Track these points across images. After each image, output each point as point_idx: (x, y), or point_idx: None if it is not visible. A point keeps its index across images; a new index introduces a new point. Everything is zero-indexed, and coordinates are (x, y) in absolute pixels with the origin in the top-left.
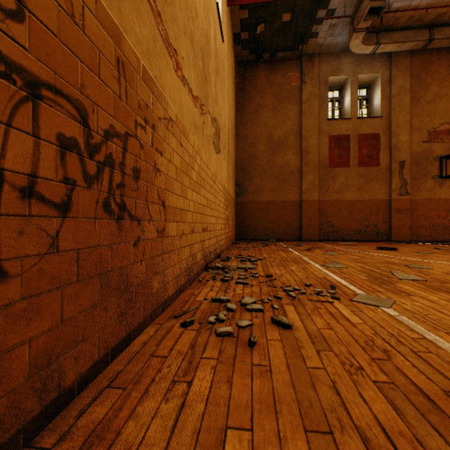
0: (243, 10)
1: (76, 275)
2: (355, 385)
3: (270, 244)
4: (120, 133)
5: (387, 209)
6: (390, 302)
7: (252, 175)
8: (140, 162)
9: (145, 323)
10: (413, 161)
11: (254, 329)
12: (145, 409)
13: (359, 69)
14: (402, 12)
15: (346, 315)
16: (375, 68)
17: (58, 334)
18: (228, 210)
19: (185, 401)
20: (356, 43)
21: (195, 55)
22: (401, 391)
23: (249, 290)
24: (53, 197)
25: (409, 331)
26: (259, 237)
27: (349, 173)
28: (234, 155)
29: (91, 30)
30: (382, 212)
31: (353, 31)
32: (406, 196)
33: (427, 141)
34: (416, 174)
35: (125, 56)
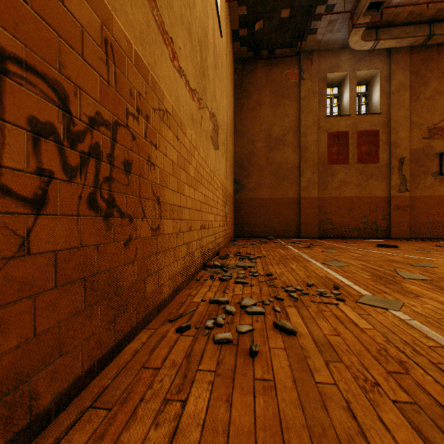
0: (242, 7)
1: (54, 280)
2: (372, 406)
3: (268, 241)
4: (108, 122)
5: (386, 206)
6: (399, 304)
7: (251, 172)
8: (131, 154)
9: (137, 328)
10: (413, 158)
11: (255, 335)
12: (131, 437)
13: (358, 65)
14: (402, 7)
15: (354, 319)
16: (374, 64)
17: (30, 350)
18: (227, 207)
19: (178, 426)
20: (356, 39)
21: (192, 47)
22: (427, 415)
23: (249, 290)
24: (23, 190)
25: (424, 338)
26: (258, 234)
27: (348, 170)
28: (232, 152)
29: (73, 3)
30: (382, 209)
31: (352, 27)
32: (406, 193)
33: (427, 138)
34: (416, 170)
35: (114, 38)
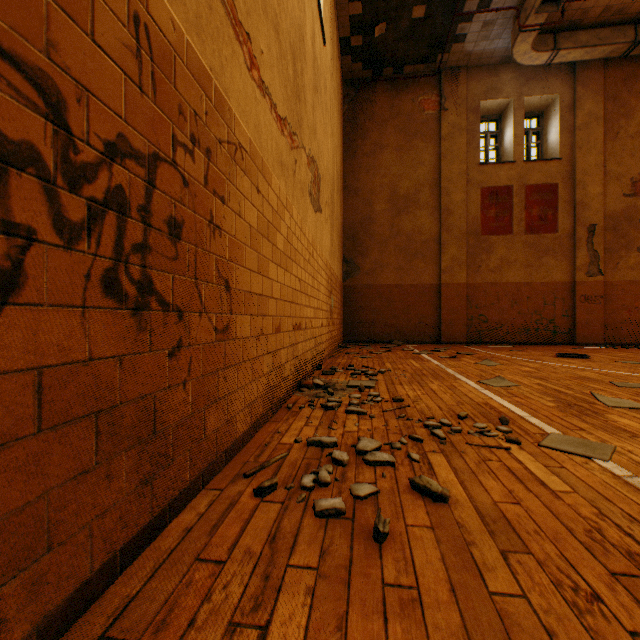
0: (354, 3)
1: (37, 419)
2: None
3: (394, 348)
4: (141, 153)
5: (568, 297)
6: (608, 450)
7: (368, 247)
8: (182, 209)
9: (192, 489)
10: (609, 224)
11: (381, 502)
12: None
13: (527, 88)
14: None
15: (539, 474)
16: (550, 87)
17: None
18: (333, 298)
19: None
20: (524, 48)
21: (281, 53)
22: None
23: (369, 424)
24: None
25: None
26: (378, 337)
27: (511, 243)
28: (341, 218)
29: None
30: (562, 301)
31: (519, 31)
32: (598, 277)
33: (631, 195)
34: (613, 243)
35: (151, 16)
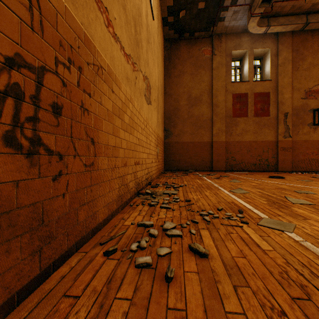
0: None
1: None
2: None
3: (189, 173)
4: (32, 65)
5: (275, 148)
6: (292, 226)
7: (176, 123)
8: (62, 99)
9: (68, 253)
10: (294, 112)
11: (172, 258)
12: None
13: (255, 45)
14: (287, 1)
15: (256, 240)
16: (266, 44)
17: None
18: (158, 148)
19: None
20: (253, 25)
21: (127, 21)
22: None
23: (171, 214)
24: None
25: (318, 260)
26: (181, 168)
27: (247, 121)
28: (163, 108)
29: None
30: (272, 150)
31: (250, 16)
32: (289, 138)
33: (304, 98)
34: (296, 122)
35: None
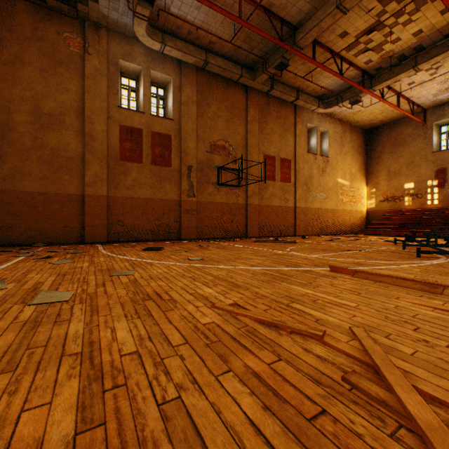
0: None
1: None
2: None
3: (16, 251)
4: None
5: (178, 210)
6: None
7: (6, 153)
8: None
9: None
10: (200, 167)
11: None
12: None
13: (153, 65)
14: (178, 19)
15: None
16: (168, 70)
17: None
18: None
19: None
20: (142, 31)
21: None
22: None
23: None
24: None
25: None
26: (19, 241)
27: (142, 169)
28: None
29: None
30: (174, 212)
31: (134, 14)
32: (194, 198)
33: (210, 152)
34: (202, 179)
35: None
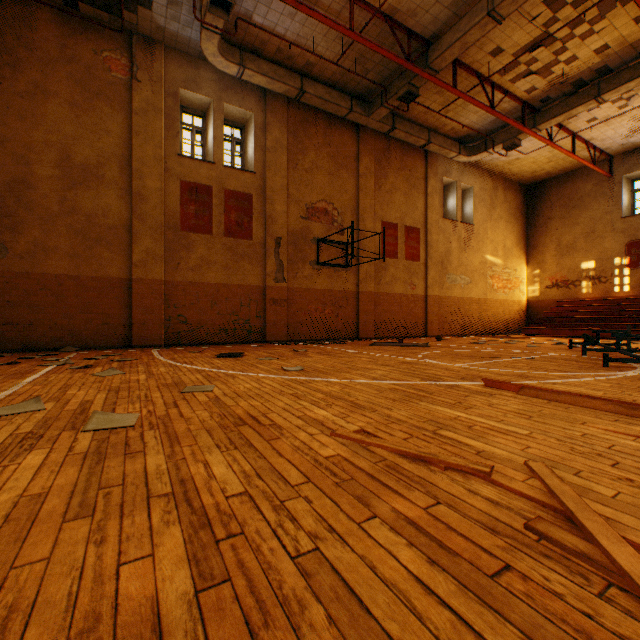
0: None
1: None
2: None
3: (39, 358)
4: None
5: (262, 300)
6: None
7: (23, 221)
8: None
9: None
10: (292, 240)
11: None
12: None
13: (227, 95)
14: (263, 31)
15: None
16: (247, 103)
17: None
18: None
19: None
20: (212, 49)
21: None
22: None
23: None
24: None
25: None
26: (41, 344)
27: (212, 243)
28: None
29: None
30: (257, 303)
31: (202, 26)
32: (284, 283)
33: (306, 218)
34: (295, 256)
35: None
